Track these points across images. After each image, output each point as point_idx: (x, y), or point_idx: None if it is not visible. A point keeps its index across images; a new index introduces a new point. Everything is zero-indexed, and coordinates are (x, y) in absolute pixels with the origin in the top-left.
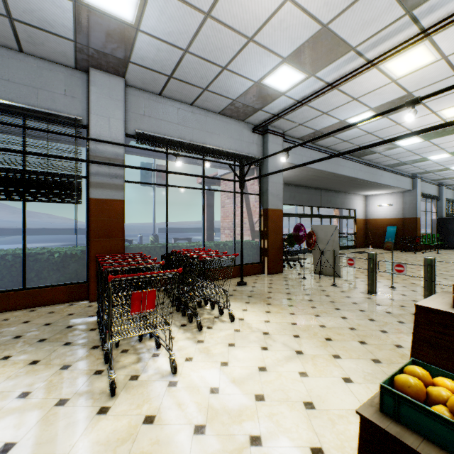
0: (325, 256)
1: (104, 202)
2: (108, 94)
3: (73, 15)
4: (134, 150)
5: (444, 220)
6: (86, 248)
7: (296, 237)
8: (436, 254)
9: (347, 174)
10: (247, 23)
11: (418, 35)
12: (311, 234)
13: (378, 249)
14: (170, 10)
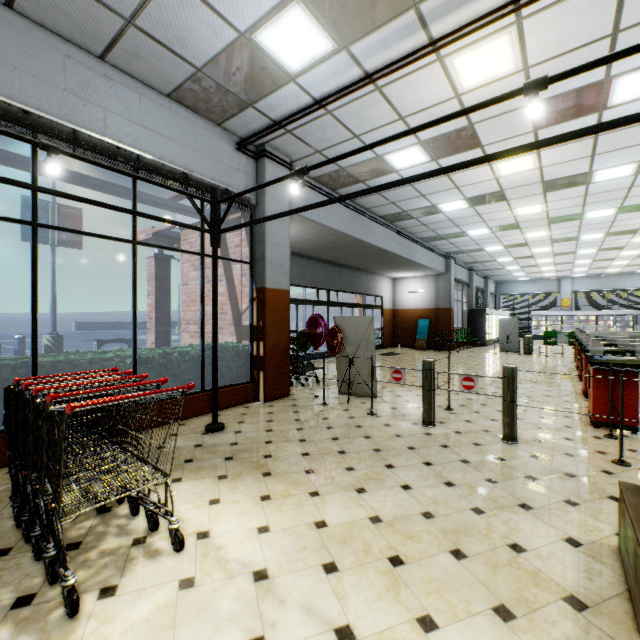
0: (355, 365)
1: None
2: None
3: None
4: None
5: (475, 312)
6: None
7: (311, 336)
8: (471, 353)
9: (379, 245)
10: None
11: (513, 1)
12: (335, 331)
13: (408, 349)
14: None
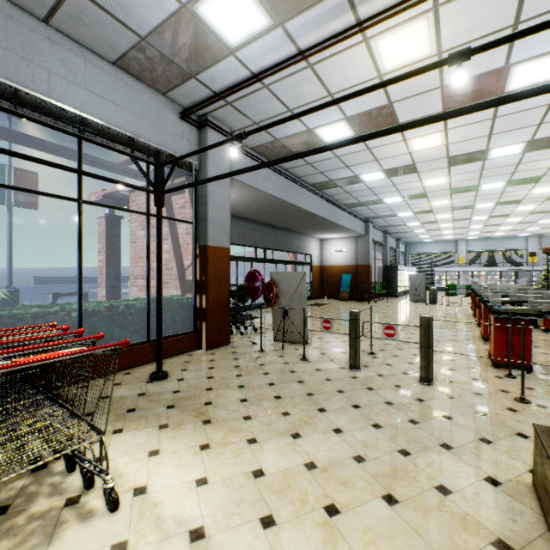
0: (289, 316)
1: None
2: None
3: None
4: None
5: (389, 268)
6: None
7: (249, 289)
8: (386, 303)
9: (309, 209)
10: None
11: None
12: (271, 285)
13: (334, 299)
14: None
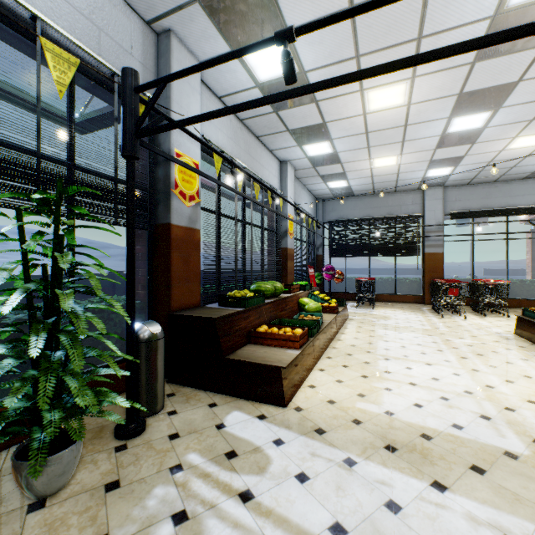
0: None
1: (431, 254)
2: (434, 198)
3: (421, 180)
4: (448, 217)
5: None
6: (421, 278)
7: None
8: None
9: None
10: (518, 156)
11: None
12: None
13: None
14: (468, 167)
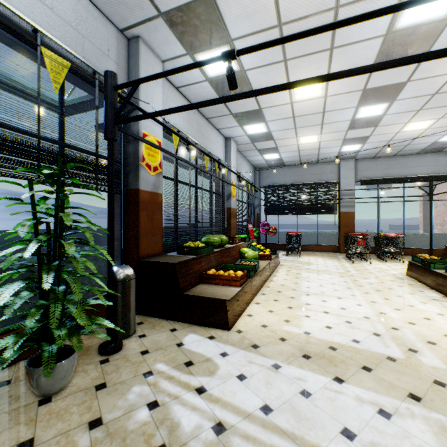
0: None
1: (346, 213)
2: (347, 168)
3: (337, 154)
4: (359, 183)
5: None
6: (338, 232)
7: None
8: None
9: None
10: (411, 136)
11: None
12: None
13: None
14: (373, 144)
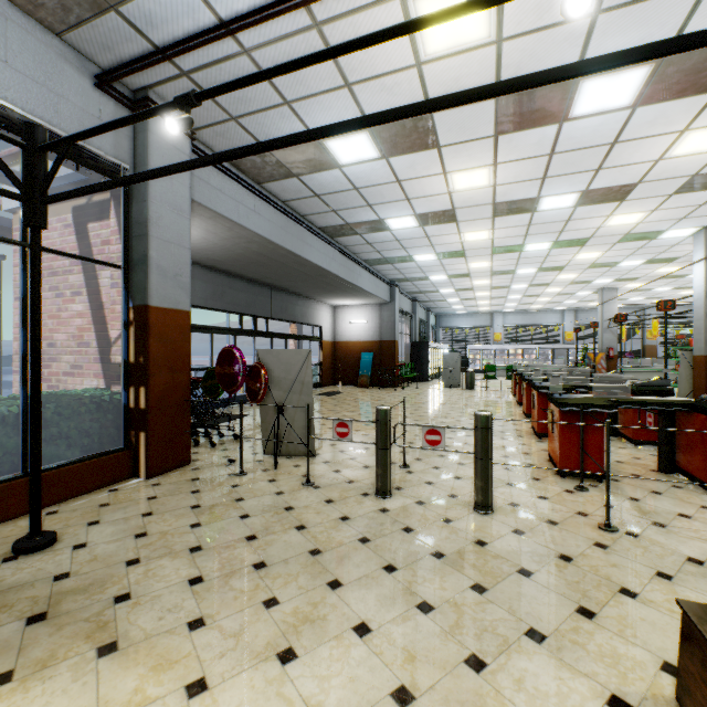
0: (286, 415)
1: None
2: None
3: None
4: None
5: (419, 345)
6: None
7: (223, 377)
8: (416, 389)
9: (317, 262)
10: None
11: None
12: (257, 370)
13: (351, 386)
14: None
